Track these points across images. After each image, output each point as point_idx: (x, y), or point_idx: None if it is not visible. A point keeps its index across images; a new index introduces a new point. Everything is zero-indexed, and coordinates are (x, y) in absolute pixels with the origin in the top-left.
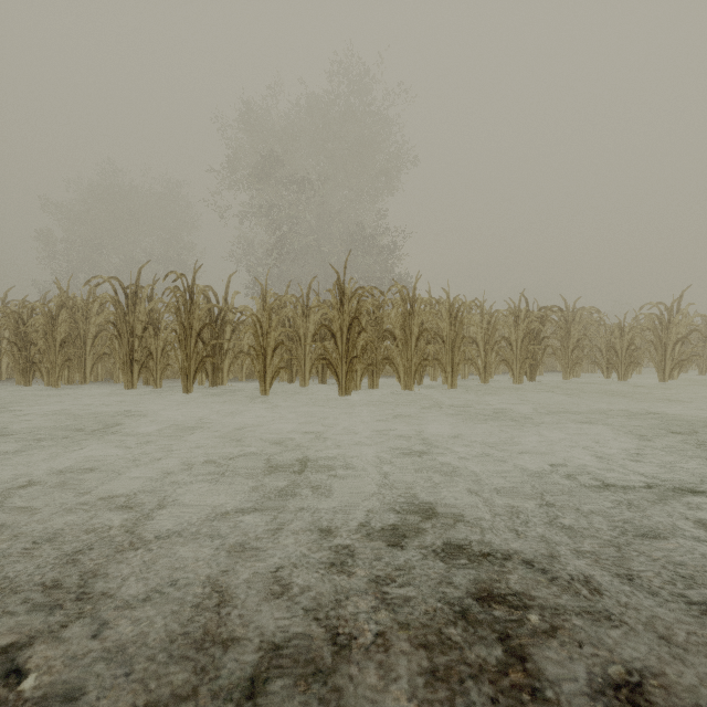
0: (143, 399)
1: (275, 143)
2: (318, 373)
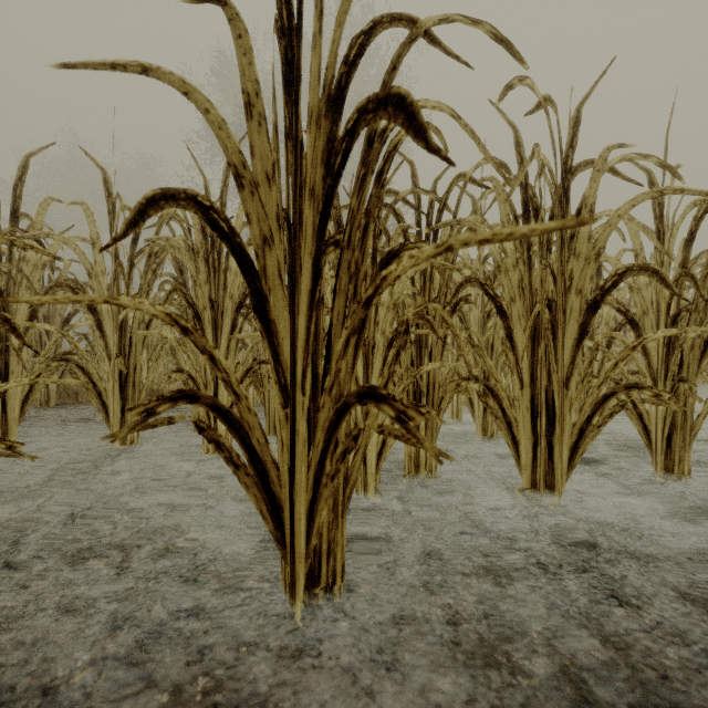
0: None
1: None
2: (264, 408)
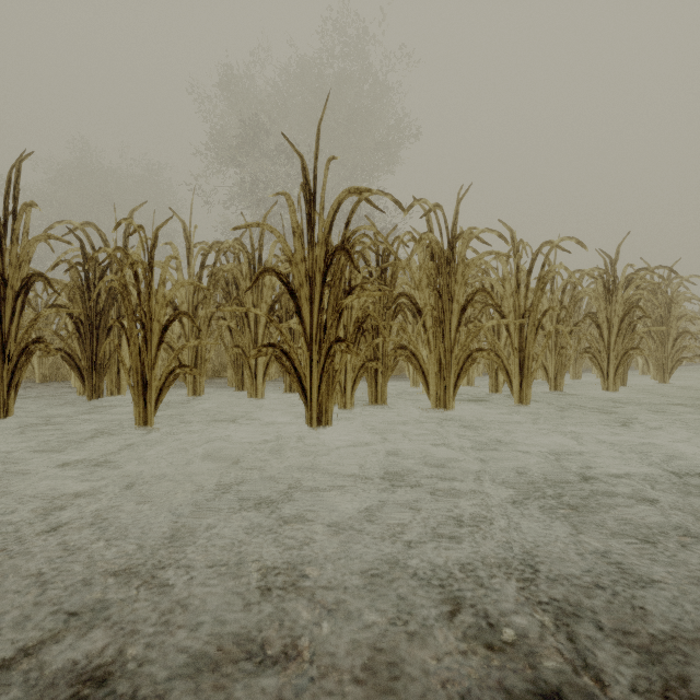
0: None
1: (259, 111)
2: (283, 374)
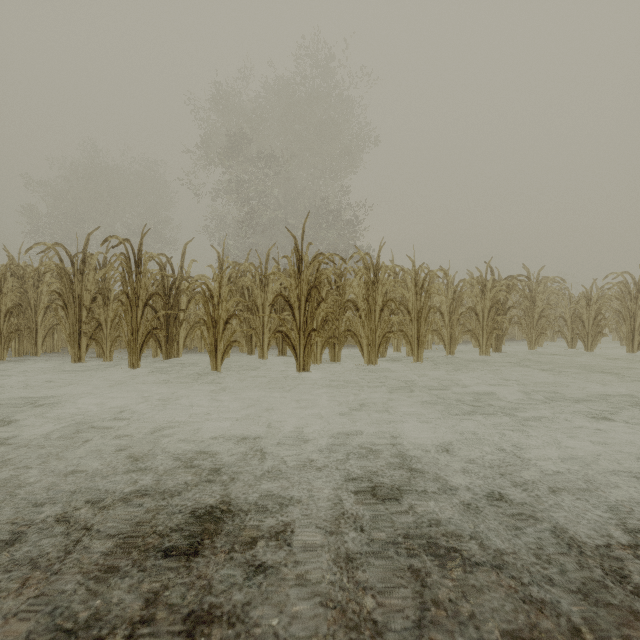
0: (81, 376)
1: (245, 123)
2: (278, 345)
